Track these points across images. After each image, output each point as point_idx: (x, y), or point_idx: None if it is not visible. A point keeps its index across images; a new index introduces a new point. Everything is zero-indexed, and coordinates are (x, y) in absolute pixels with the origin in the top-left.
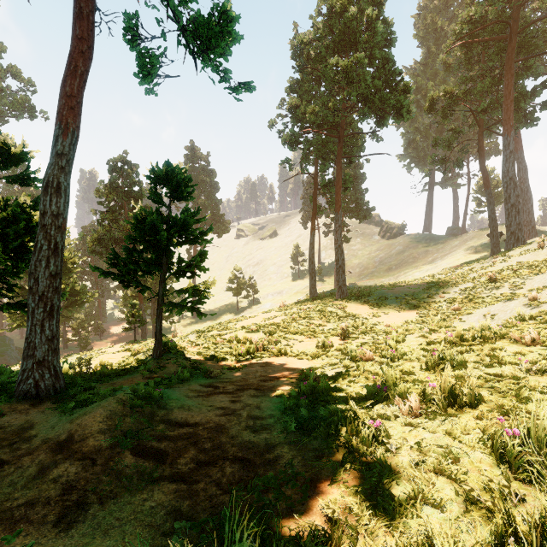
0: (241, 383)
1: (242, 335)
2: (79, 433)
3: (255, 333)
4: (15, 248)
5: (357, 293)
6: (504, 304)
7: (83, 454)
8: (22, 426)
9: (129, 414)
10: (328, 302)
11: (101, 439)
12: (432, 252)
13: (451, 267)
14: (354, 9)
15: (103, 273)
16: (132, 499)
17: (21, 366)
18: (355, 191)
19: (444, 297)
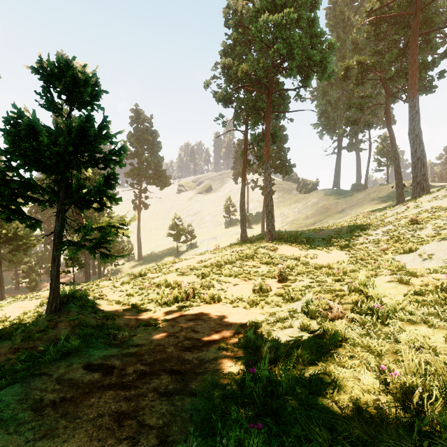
0: (153, 356)
1: (173, 278)
2: None
3: (187, 276)
4: None
5: (286, 236)
6: (440, 243)
7: None
8: None
9: None
10: (260, 244)
11: None
12: (341, 203)
13: (363, 214)
14: None
15: None
16: None
17: None
18: (279, 149)
19: (367, 239)
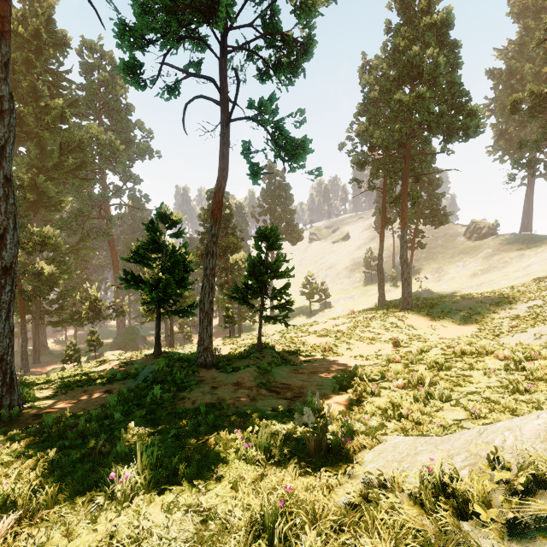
0: (313, 370)
1: (314, 338)
2: (242, 380)
3: (324, 338)
4: (179, 279)
5: (421, 305)
6: None
7: (246, 387)
8: (212, 377)
9: (259, 376)
10: (391, 313)
11: (252, 383)
12: (528, 256)
13: (539, 278)
14: (416, 48)
15: (230, 297)
16: (272, 401)
17: (197, 349)
18: (430, 196)
19: (509, 313)
